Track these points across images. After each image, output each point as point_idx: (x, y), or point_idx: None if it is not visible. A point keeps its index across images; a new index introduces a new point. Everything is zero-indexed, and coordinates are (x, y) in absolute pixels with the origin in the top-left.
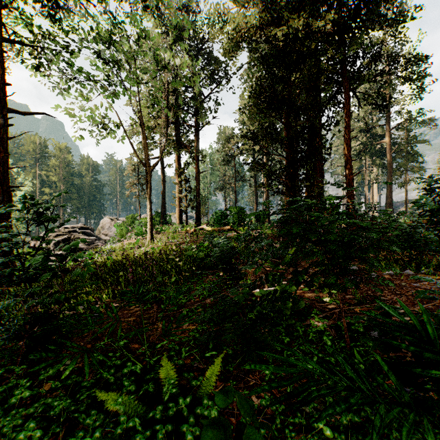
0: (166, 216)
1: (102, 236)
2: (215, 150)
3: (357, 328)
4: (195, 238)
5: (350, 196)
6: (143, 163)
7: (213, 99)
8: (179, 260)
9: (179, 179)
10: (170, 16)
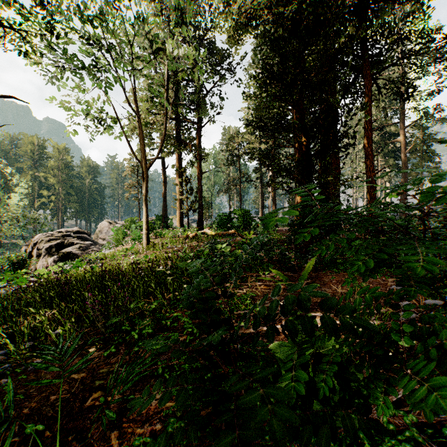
0: (167, 220)
1: (100, 240)
2: (219, 150)
3: None
4: (196, 244)
5: (371, 197)
6: (138, 161)
7: (216, 94)
8: (169, 274)
9: (179, 180)
10: None
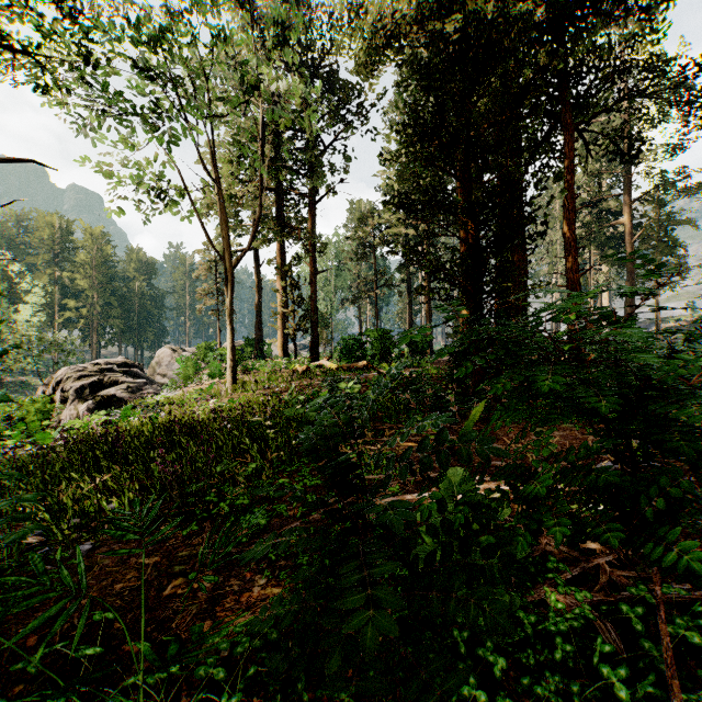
0: (262, 345)
1: (158, 377)
2: (343, 237)
3: (683, 635)
4: (307, 383)
5: None
6: (220, 255)
7: (339, 150)
8: (270, 426)
9: (282, 284)
10: (265, 5)
